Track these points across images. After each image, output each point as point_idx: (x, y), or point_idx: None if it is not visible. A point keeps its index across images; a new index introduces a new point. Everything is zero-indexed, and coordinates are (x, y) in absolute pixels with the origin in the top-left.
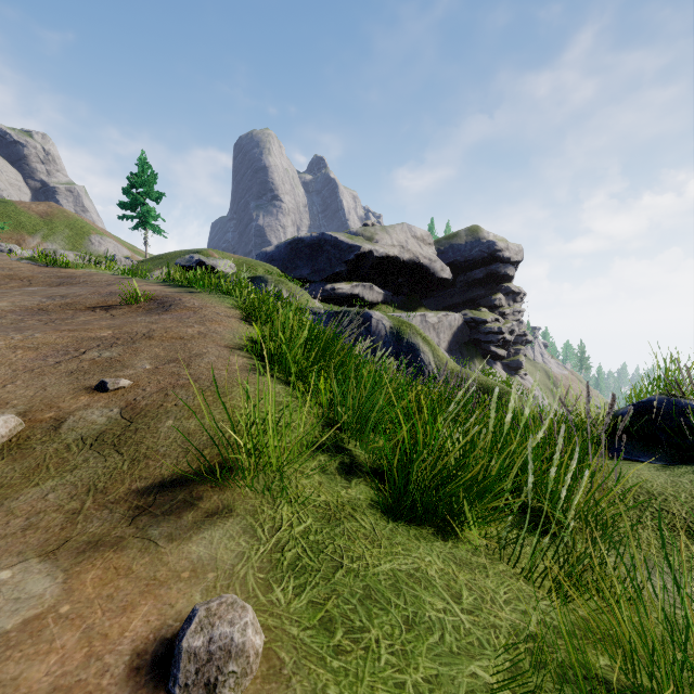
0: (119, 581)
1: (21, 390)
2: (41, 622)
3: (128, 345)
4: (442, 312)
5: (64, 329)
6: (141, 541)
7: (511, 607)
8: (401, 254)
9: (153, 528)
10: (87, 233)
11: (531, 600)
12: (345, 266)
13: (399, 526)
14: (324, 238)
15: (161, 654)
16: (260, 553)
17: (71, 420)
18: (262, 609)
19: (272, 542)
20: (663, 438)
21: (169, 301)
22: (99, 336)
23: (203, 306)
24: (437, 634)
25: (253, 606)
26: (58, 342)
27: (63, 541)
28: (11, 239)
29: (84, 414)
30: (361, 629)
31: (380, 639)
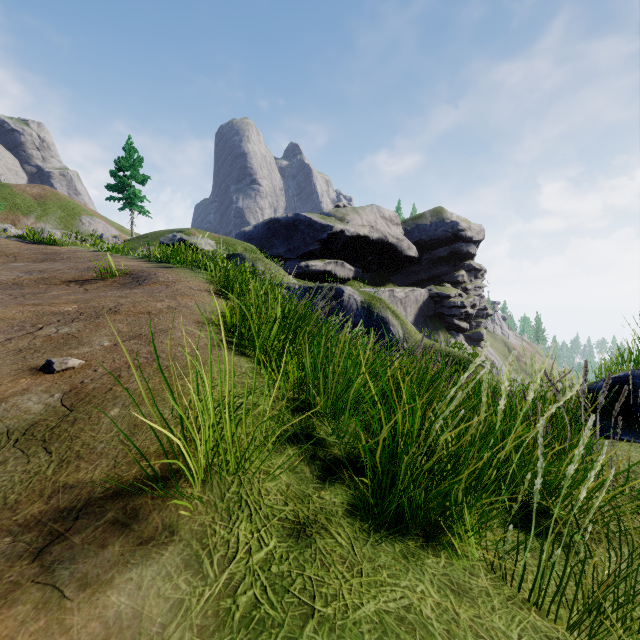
0: None
1: None
2: None
3: (91, 320)
4: (409, 288)
5: (29, 303)
6: (41, 589)
7: None
8: (371, 233)
9: (63, 566)
10: (78, 214)
11: None
12: (318, 244)
13: (382, 539)
14: (299, 218)
15: None
16: (204, 600)
17: (1, 408)
18: None
19: (222, 581)
20: None
21: (144, 276)
22: (62, 311)
23: (177, 280)
24: None
25: None
26: (16, 317)
27: None
28: (7, 219)
29: (18, 401)
30: None
31: None
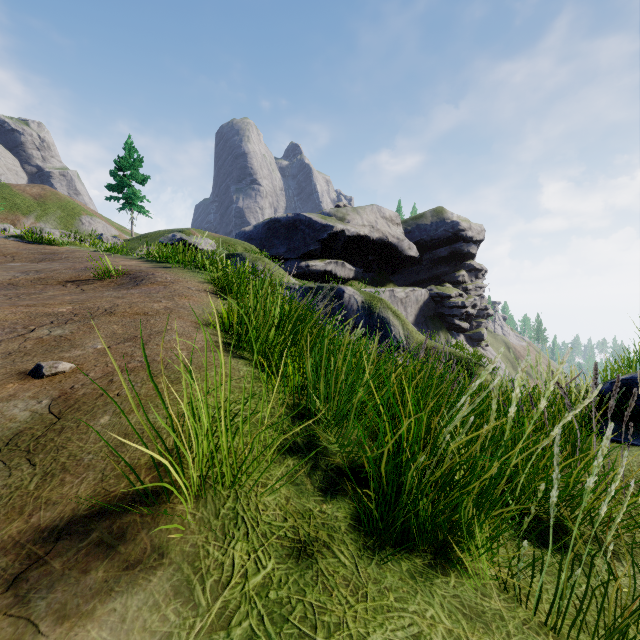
0: None
1: None
2: None
3: (85, 321)
4: (410, 288)
5: (22, 304)
6: (14, 624)
7: None
8: (371, 233)
9: (40, 595)
10: (78, 214)
11: None
12: (318, 244)
13: (388, 556)
14: (299, 218)
15: None
16: (195, 634)
17: None
18: None
19: (215, 610)
20: None
21: (142, 276)
22: (56, 312)
23: (175, 280)
24: None
25: None
26: (7, 318)
27: None
28: (6, 219)
29: (4, 408)
30: None
31: None
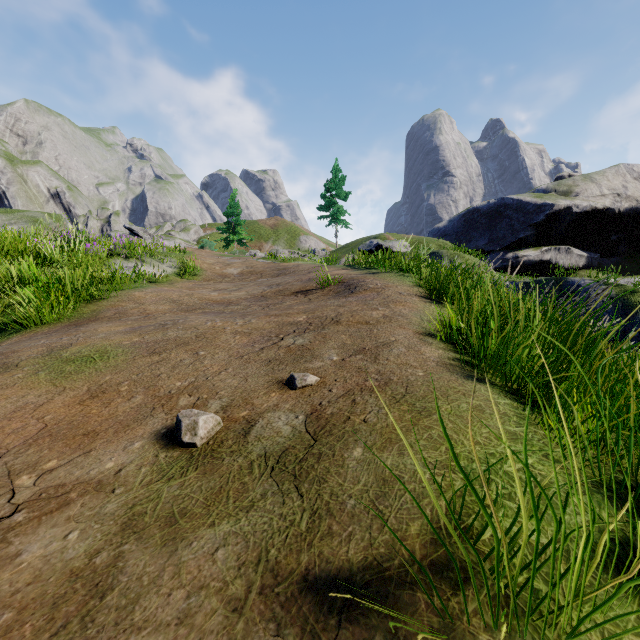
0: None
1: (229, 379)
2: None
3: (318, 331)
4: None
5: (272, 314)
6: None
7: None
8: (616, 204)
9: None
10: (298, 235)
11: None
12: (531, 229)
13: None
14: (504, 202)
15: None
16: None
17: (259, 424)
18: None
19: None
20: None
21: (354, 284)
22: (295, 321)
23: (385, 286)
24: None
25: None
26: (265, 327)
27: None
28: (256, 246)
29: (271, 418)
30: None
31: None
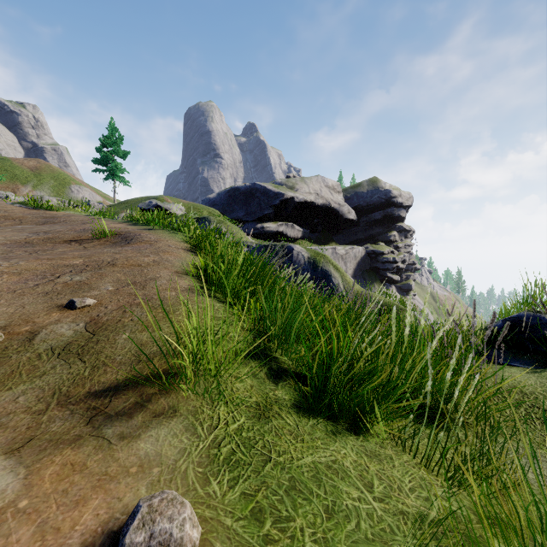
0: (74, 477)
1: (3, 308)
2: (1, 517)
3: (95, 271)
4: (349, 246)
5: (44, 258)
6: (96, 439)
7: (415, 495)
8: (316, 200)
9: (107, 427)
10: (68, 183)
11: (432, 487)
12: (272, 209)
13: (318, 423)
14: (256, 187)
15: (107, 546)
16: (200, 449)
17: (43, 333)
18: (200, 502)
19: (210, 439)
20: (530, 347)
21: (131, 236)
22: (72, 264)
23: (158, 240)
24: (354, 522)
25: (192, 499)
26: (37, 268)
27: (28, 439)
28: (8, 188)
29: (54, 328)
30: (287, 518)
31: (304, 527)
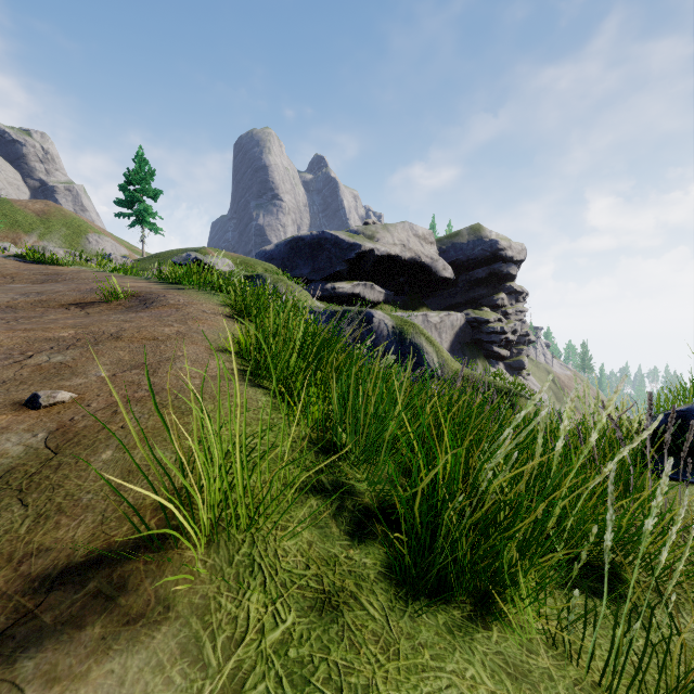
0: None
1: None
2: None
3: (88, 347)
4: (444, 312)
5: (20, 328)
6: None
7: None
8: (403, 253)
9: (28, 654)
10: (84, 232)
11: None
12: (345, 265)
13: (422, 608)
14: (325, 236)
15: None
16: None
17: None
18: None
19: (227, 671)
20: None
21: (152, 298)
22: (56, 337)
23: (188, 303)
24: None
25: None
26: (3, 343)
27: None
28: (7, 237)
29: None
30: None
31: None
